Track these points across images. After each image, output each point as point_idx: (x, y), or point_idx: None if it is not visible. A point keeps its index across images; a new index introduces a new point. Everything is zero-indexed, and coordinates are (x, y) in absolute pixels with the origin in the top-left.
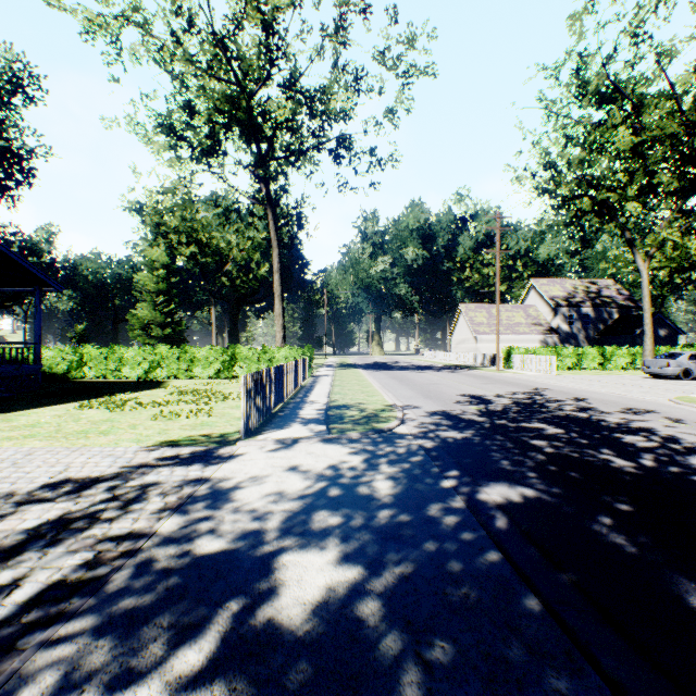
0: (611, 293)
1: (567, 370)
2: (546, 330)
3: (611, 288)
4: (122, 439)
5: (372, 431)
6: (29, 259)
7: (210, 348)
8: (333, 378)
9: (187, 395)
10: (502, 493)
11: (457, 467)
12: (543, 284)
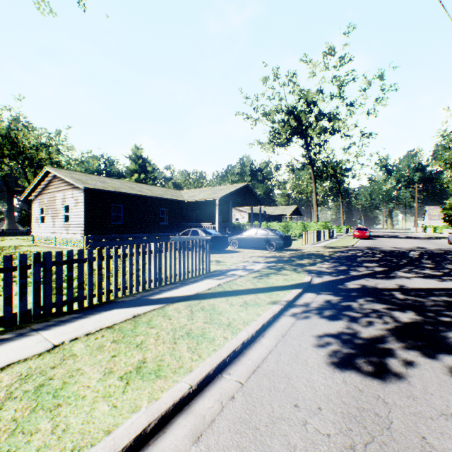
0: None
1: None
2: None
3: None
4: None
5: None
6: None
7: None
8: None
9: None
10: None
11: None
12: None
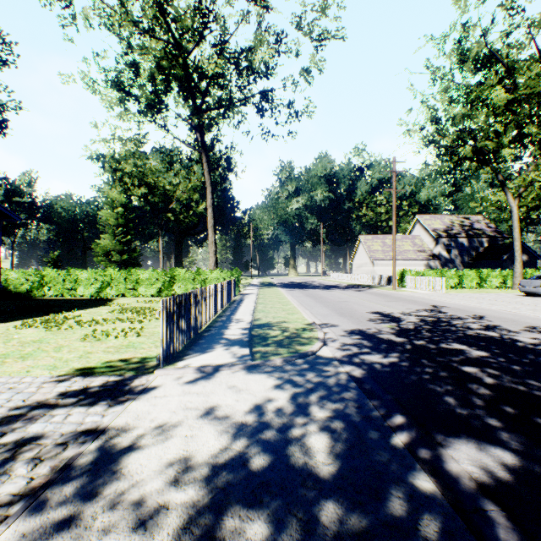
0: (481, 226)
1: (450, 288)
2: (429, 256)
3: (481, 222)
4: (37, 366)
5: (296, 355)
6: (13, 199)
7: (152, 271)
8: (257, 297)
9: (126, 313)
10: (474, 458)
11: (399, 408)
12: (426, 219)
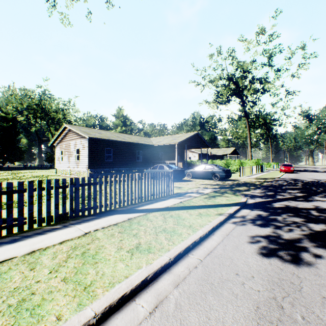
0: None
1: None
2: None
3: None
4: None
5: None
6: None
7: None
8: None
9: None
10: None
11: None
12: None
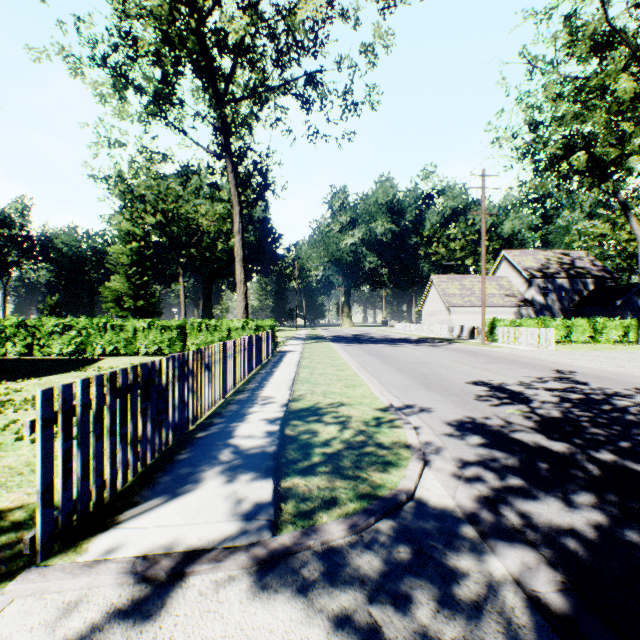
0: (585, 264)
1: (555, 343)
2: (520, 301)
3: (584, 259)
4: None
5: (376, 509)
6: (1, 231)
7: (156, 320)
8: (301, 356)
9: None
10: None
11: None
12: (515, 255)
